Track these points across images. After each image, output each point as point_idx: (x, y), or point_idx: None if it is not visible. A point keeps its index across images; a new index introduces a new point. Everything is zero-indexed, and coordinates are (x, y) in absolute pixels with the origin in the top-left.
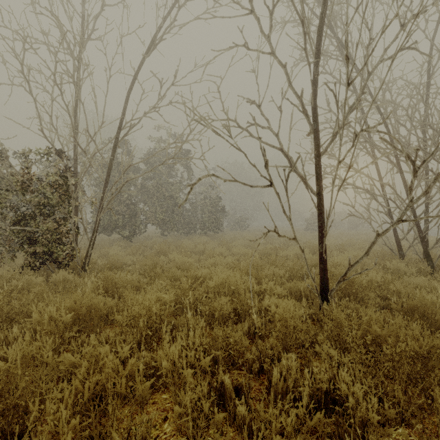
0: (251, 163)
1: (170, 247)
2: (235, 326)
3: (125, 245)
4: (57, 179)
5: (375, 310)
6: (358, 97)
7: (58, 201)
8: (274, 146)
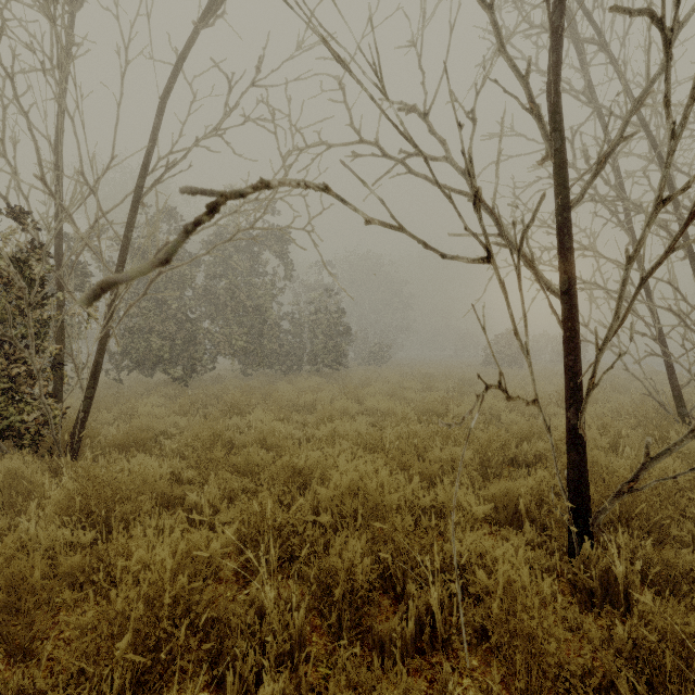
0: (440, 186)
1: (254, 397)
2: (385, 624)
3: (174, 394)
4: None
5: None
6: (654, 76)
7: (13, 312)
8: (462, 192)
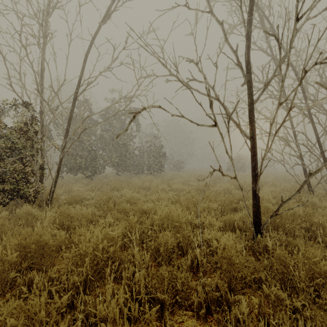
0: (197, 101)
1: (123, 184)
2: (179, 261)
3: (87, 183)
4: (21, 125)
5: (316, 247)
6: (287, 51)
7: (25, 146)
8: (211, 96)
